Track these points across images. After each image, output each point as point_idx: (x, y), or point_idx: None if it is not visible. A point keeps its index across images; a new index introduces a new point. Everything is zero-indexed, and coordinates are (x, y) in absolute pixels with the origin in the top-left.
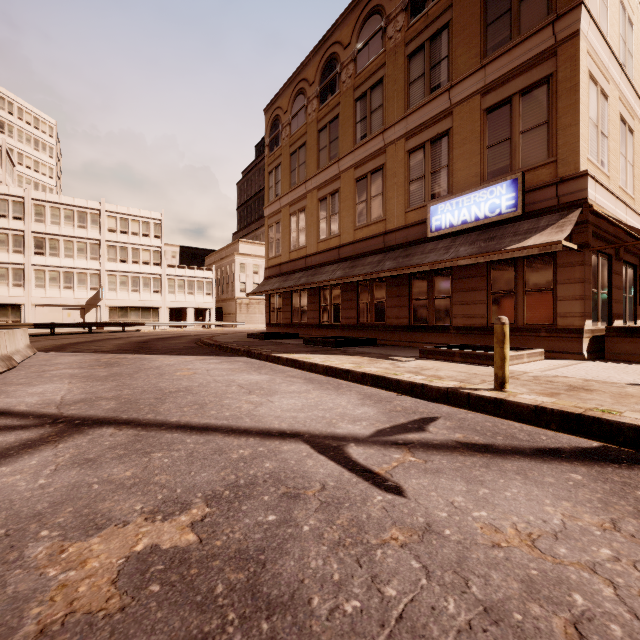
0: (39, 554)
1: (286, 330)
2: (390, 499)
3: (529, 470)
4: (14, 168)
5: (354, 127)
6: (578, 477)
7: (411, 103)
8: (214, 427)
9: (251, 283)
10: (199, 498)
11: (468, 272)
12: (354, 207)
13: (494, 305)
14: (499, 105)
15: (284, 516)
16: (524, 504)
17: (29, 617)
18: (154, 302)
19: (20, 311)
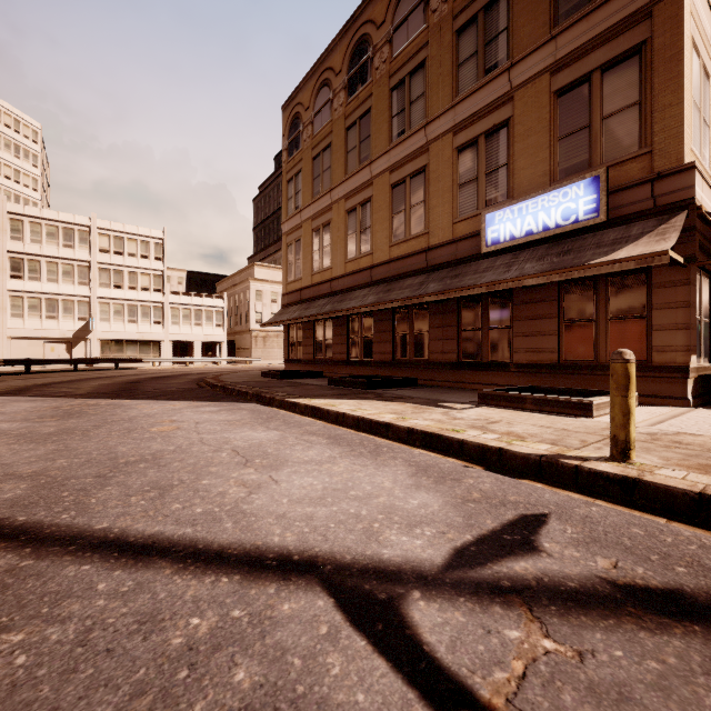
0: None
1: (308, 367)
2: None
3: None
4: None
5: (389, 122)
6: None
7: (460, 89)
8: (165, 545)
9: (269, 313)
10: None
11: (533, 295)
12: (389, 219)
13: (567, 337)
14: (574, 85)
15: None
16: None
17: None
18: (155, 335)
19: None
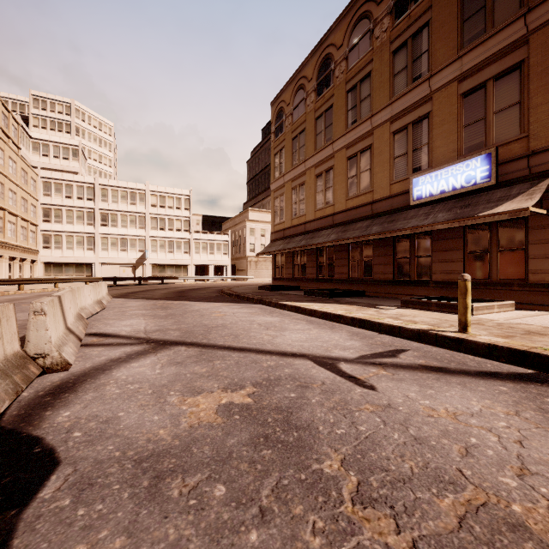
0: (174, 401)
1: (289, 283)
2: (366, 391)
3: (468, 383)
4: (86, 162)
5: (346, 114)
6: (504, 389)
7: (395, 92)
8: (248, 349)
9: (259, 244)
10: (249, 384)
11: (446, 234)
12: (346, 181)
13: (470, 263)
14: (474, 90)
15: (300, 395)
16: (457, 399)
17: (182, 421)
18: (184, 261)
19: (91, 268)
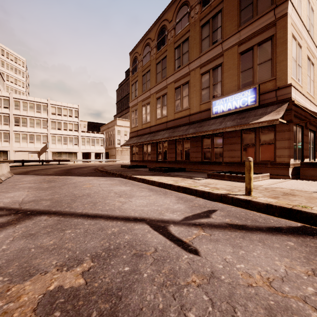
0: None
1: (140, 163)
2: (191, 257)
3: (265, 240)
4: (4, 82)
5: (174, 62)
6: (292, 244)
7: (202, 50)
8: (100, 215)
9: (123, 140)
10: (88, 257)
11: (231, 134)
12: (174, 102)
13: (244, 151)
14: (247, 50)
15: (133, 267)
16: (264, 260)
17: None
18: (74, 149)
19: (7, 154)
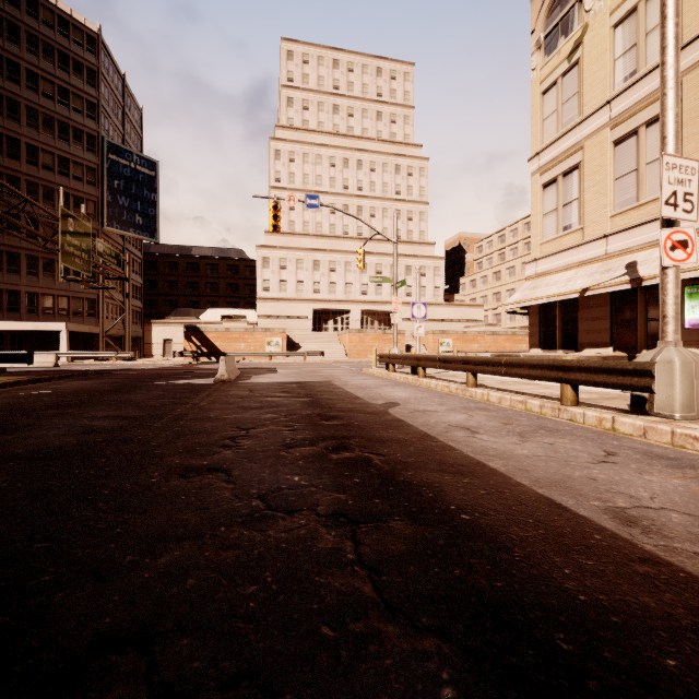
0: None
1: None
2: None
3: None
4: None
5: None
6: None
7: None
8: None
9: None
10: None
11: None
12: None
13: None
14: None
15: None
16: None
17: None
18: None
19: None
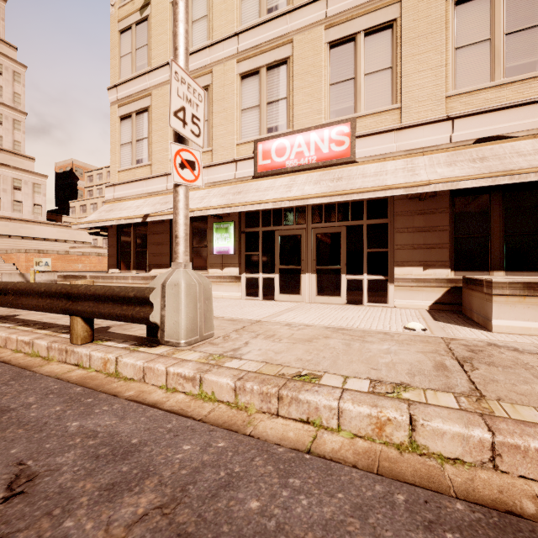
0: None
1: None
2: None
3: None
4: None
5: None
6: None
7: None
8: None
9: None
10: None
11: None
12: None
13: None
14: None
15: None
16: None
17: None
18: None
19: None
